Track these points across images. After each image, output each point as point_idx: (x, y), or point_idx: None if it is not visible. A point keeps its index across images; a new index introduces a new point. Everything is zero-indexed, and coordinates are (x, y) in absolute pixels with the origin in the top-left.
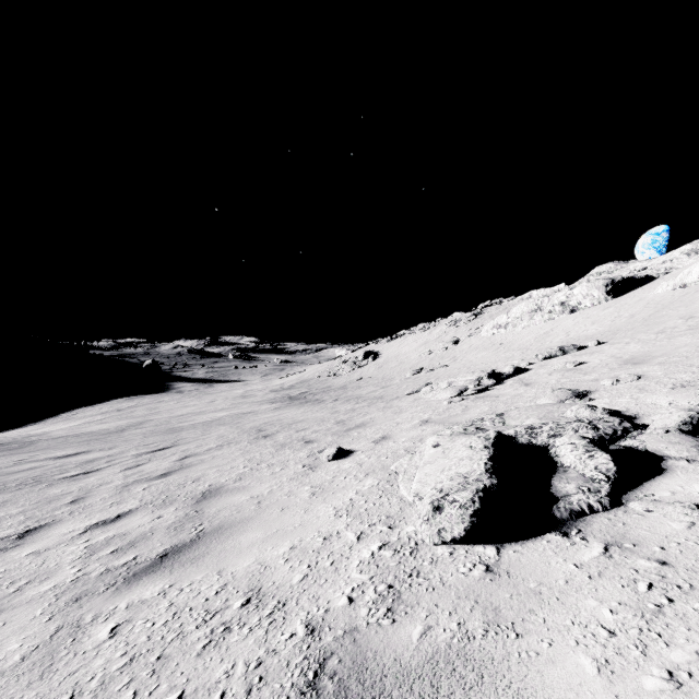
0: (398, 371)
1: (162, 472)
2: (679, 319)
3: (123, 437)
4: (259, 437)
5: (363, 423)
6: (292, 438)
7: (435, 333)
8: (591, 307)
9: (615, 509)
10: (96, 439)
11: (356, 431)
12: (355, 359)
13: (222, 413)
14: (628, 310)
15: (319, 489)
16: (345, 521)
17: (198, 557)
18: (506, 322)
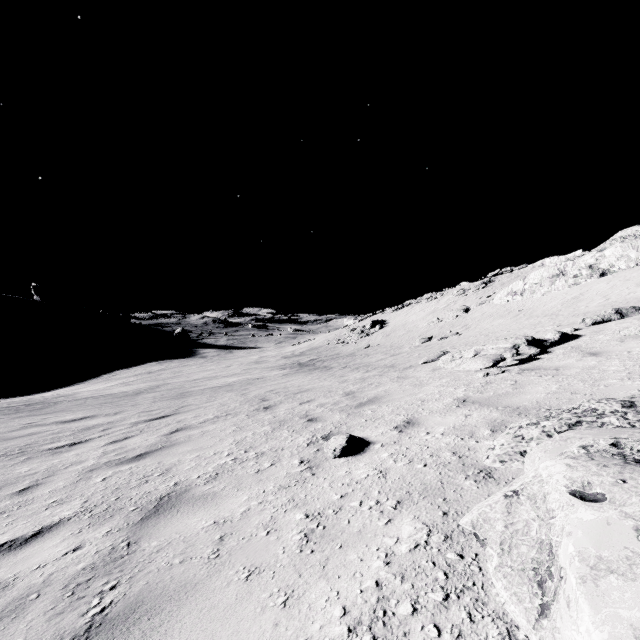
0: (406, 339)
1: (140, 451)
2: None
3: (135, 401)
4: (260, 408)
5: (376, 396)
6: (293, 413)
7: (442, 302)
8: (626, 269)
9: None
10: (110, 402)
11: (369, 409)
12: (363, 328)
13: (233, 378)
14: None
15: (317, 527)
16: None
17: None
18: (522, 289)
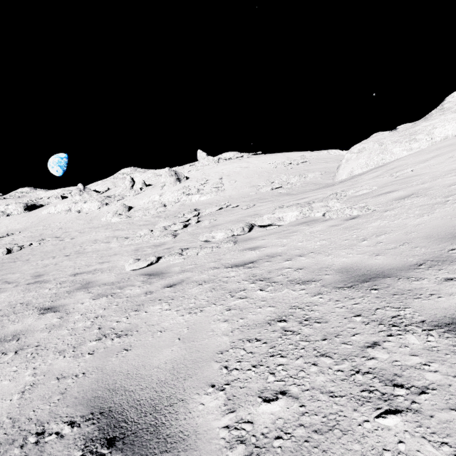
0: None
1: None
2: (43, 226)
3: None
4: None
5: None
6: None
7: None
8: (17, 215)
9: (21, 250)
10: None
11: None
12: None
13: None
14: (32, 220)
15: None
16: None
17: None
18: None
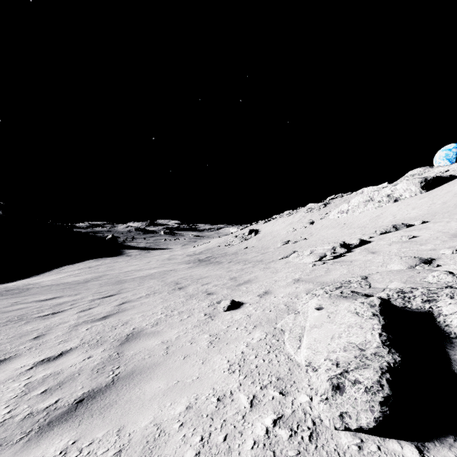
0: (272, 243)
1: (104, 315)
2: None
3: (87, 286)
4: (175, 288)
5: (249, 279)
6: (198, 290)
7: (297, 217)
8: (409, 198)
9: None
10: (69, 288)
11: (245, 286)
12: (243, 235)
13: (153, 270)
14: (440, 199)
15: (216, 339)
16: (238, 379)
17: (106, 406)
18: (347, 209)
